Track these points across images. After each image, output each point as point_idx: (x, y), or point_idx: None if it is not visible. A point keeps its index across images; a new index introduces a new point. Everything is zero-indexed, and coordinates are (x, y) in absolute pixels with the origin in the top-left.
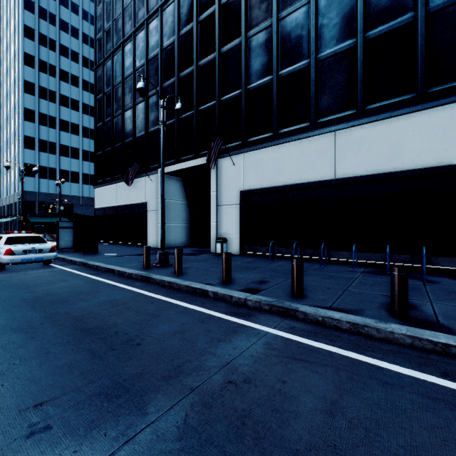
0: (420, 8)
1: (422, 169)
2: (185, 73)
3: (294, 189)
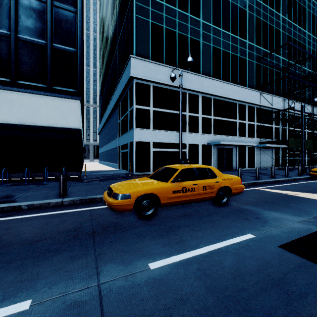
0: (48, 42)
1: (49, 127)
2: None
3: None
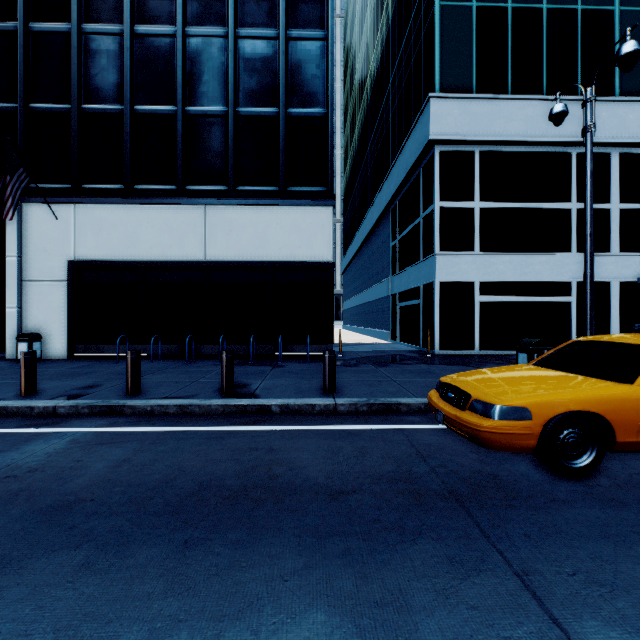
0: (281, 108)
1: (283, 262)
2: None
3: (156, 267)
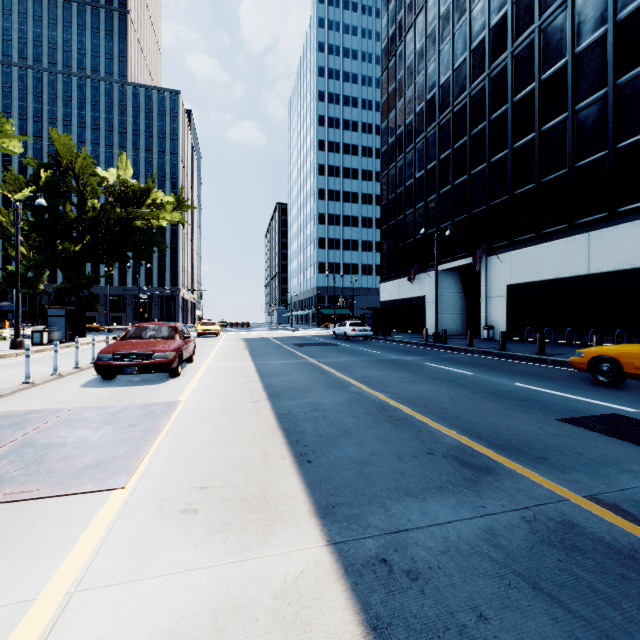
0: None
1: None
2: (459, 182)
3: (553, 282)
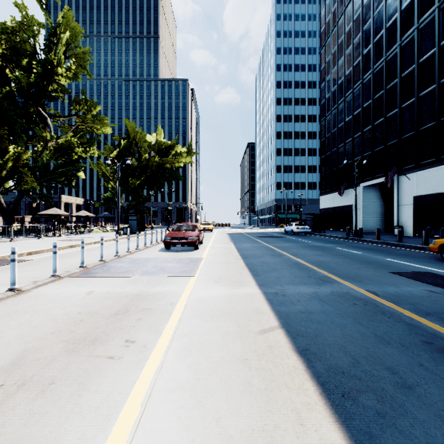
0: None
1: None
2: (377, 123)
3: None
